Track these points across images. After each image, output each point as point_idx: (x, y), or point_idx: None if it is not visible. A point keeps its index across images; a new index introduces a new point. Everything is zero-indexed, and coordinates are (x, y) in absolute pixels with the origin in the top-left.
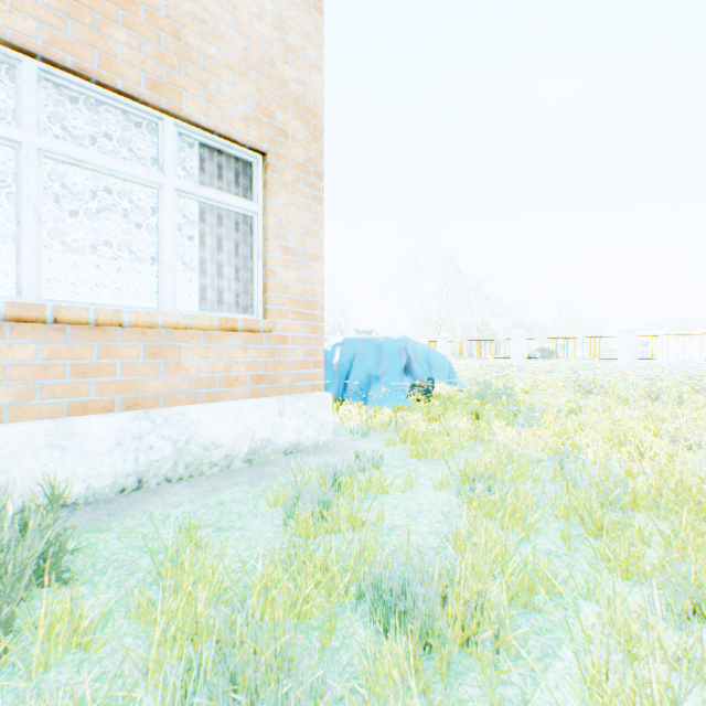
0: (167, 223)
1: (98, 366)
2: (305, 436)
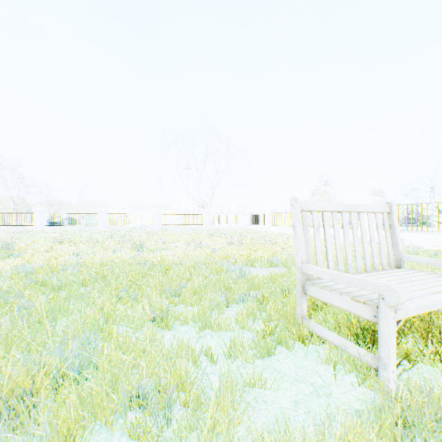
0: None
1: None
2: None
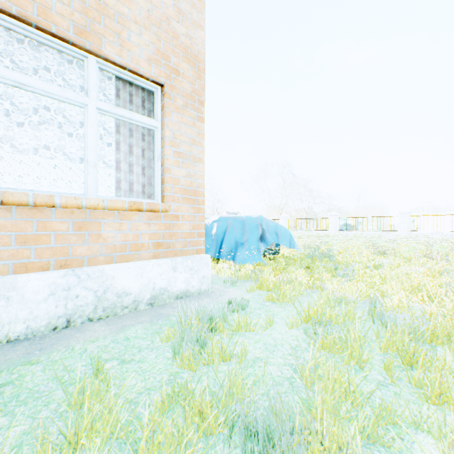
0: (90, 132)
1: (37, 237)
2: (191, 285)
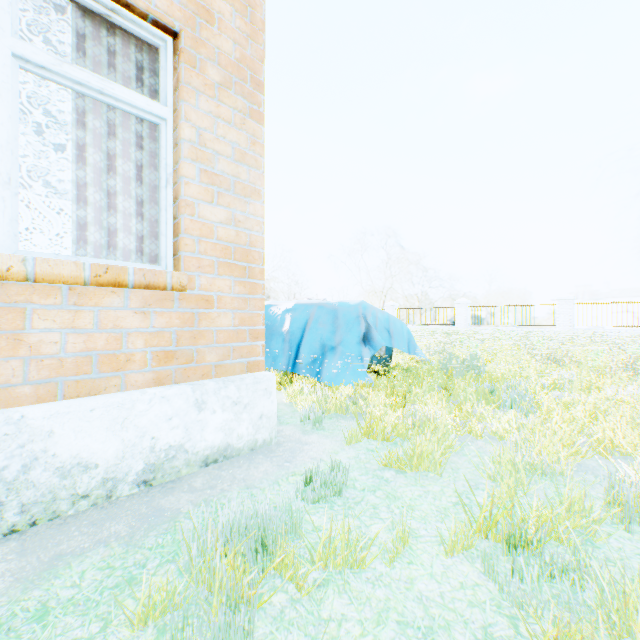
0: None
1: None
2: (236, 435)
